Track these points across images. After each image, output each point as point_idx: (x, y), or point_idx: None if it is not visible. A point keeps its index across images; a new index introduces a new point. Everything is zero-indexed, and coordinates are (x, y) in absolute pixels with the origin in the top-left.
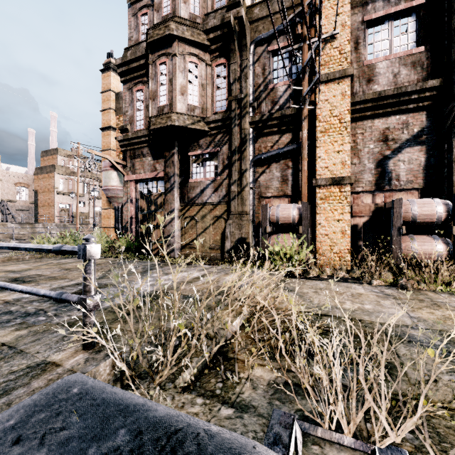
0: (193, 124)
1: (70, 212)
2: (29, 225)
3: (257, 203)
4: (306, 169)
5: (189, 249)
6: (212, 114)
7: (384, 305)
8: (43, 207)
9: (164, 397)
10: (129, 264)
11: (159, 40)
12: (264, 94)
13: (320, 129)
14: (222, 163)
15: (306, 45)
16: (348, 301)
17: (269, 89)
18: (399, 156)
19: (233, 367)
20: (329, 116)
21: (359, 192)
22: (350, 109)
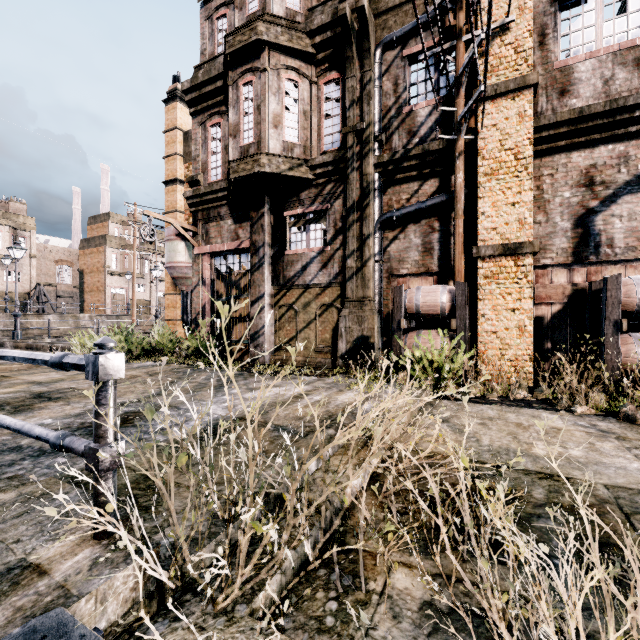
0: (291, 170)
1: (126, 300)
2: (72, 316)
3: (385, 285)
4: (461, 232)
5: (285, 352)
6: (318, 155)
7: (603, 450)
8: (91, 293)
9: (230, 639)
10: (200, 373)
11: (242, 49)
12: (397, 122)
13: (485, 171)
14: (334, 227)
15: (462, 42)
16: (539, 441)
17: (403, 114)
18: (612, 209)
19: (355, 566)
20: (498, 150)
21: (546, 266)
22: (532, 137)
